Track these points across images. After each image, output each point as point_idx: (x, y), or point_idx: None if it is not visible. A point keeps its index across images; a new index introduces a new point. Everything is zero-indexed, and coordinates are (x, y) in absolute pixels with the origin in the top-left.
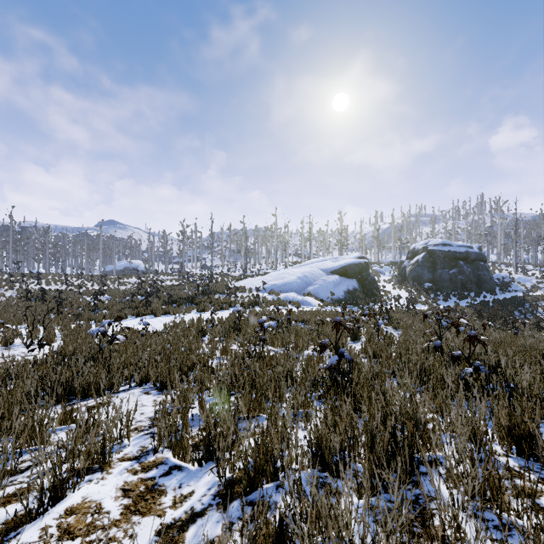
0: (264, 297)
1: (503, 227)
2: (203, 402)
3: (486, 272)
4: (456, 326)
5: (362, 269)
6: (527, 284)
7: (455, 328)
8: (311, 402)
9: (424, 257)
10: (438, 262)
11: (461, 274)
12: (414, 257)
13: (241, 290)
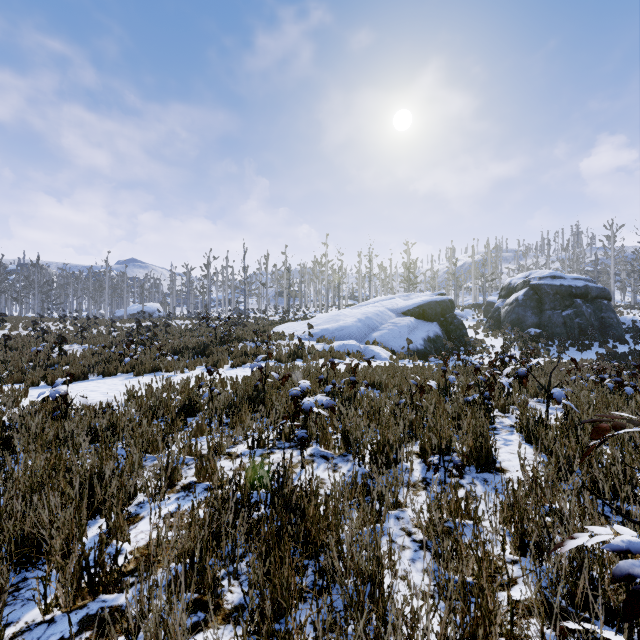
0: (311, 346)
1: (618, 259)
2: None
3: (612, 314)
4: None
5: (446, 309)
6: None
7: None
8: None
9: (526, 294)
10: (545, 300)
11: (578, 316)
12: (510, 296)
13: (279, 337)
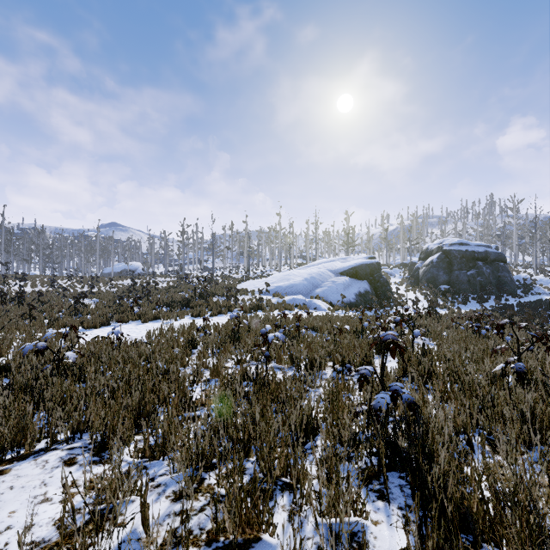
0: (268, 300)
1: (519, 227)
2: (146, 510)
3: (507, 273)
4: (545, 342)
5: (374, 270)
6: (549, 286)
7: (544, 344)
8: (360, 502)
9: (439, 257)
10: (454, 262)
11: (479, 275)
12: (427, 258)
13: (243, 292)
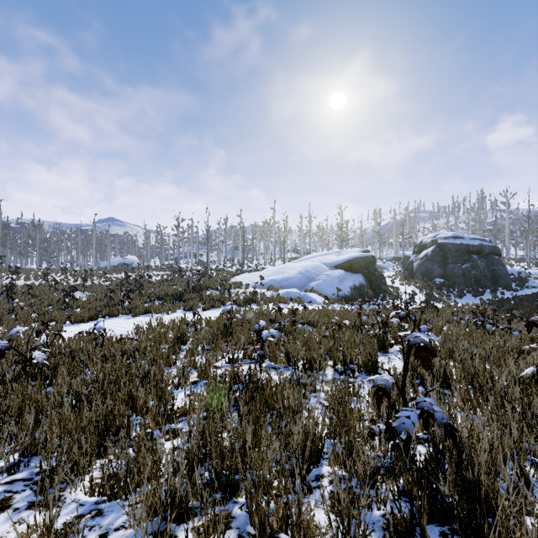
0: (262, 293)
1: (511, 221)
2: None
3: (501, 267)
4: None
5: (369, 264)
6: None
7: None
8: None
9: (434, 250)
10: (449, 256)
11: (474, 268)
12: (421, 252)
13: (237, 286)
